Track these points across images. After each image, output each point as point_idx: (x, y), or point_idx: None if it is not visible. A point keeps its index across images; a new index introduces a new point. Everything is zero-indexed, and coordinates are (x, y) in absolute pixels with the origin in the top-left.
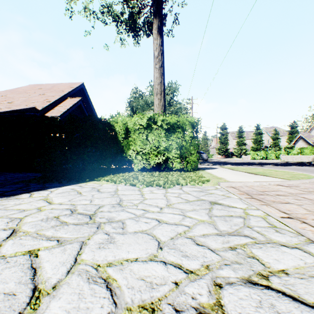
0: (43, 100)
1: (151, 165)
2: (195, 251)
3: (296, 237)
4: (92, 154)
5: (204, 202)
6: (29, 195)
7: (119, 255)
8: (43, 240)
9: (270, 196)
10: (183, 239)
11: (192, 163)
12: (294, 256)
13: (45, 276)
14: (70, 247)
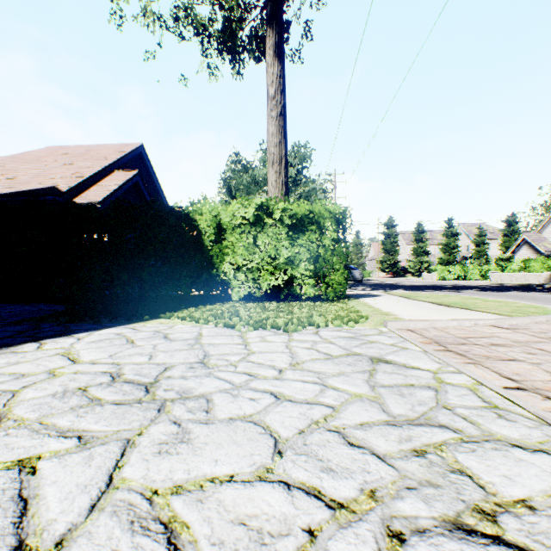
0: (70, 175)
1: (263, 289)
2: (347, 459)
3: (538, 428)
4: (157, 270)
5: (360, 359)
6: (37, 346)
7: (197, 469)
8: (51, 437)
9: (480, 348)
10: (323, 433)
11: (336, 286)
12: (540, 470)
13: (45, 518)
14: (102, 452)
